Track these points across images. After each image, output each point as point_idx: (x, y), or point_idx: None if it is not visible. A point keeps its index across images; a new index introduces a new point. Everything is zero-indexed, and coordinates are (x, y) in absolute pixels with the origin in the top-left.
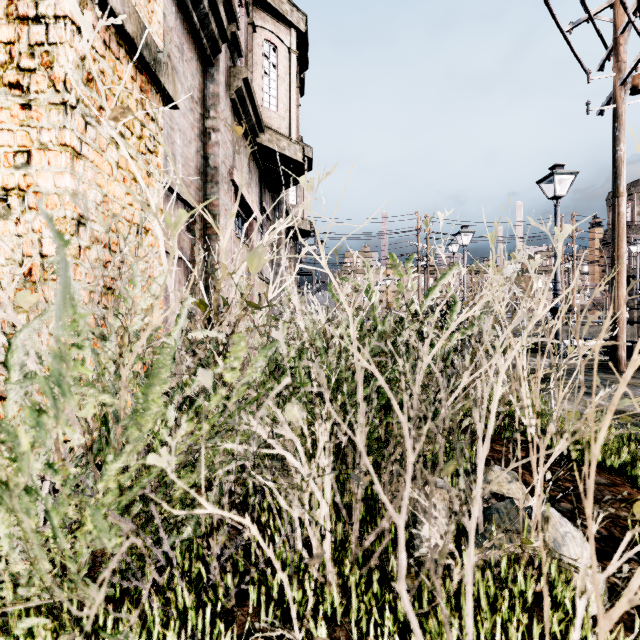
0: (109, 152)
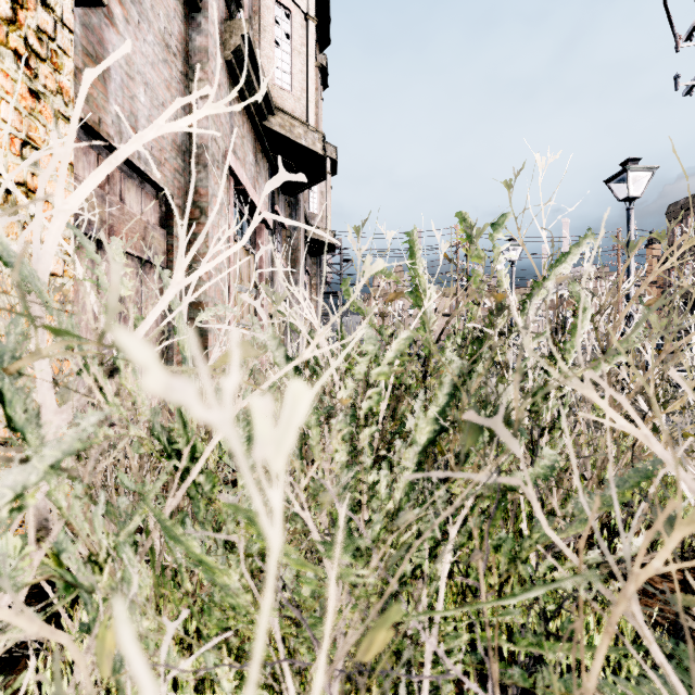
0: None
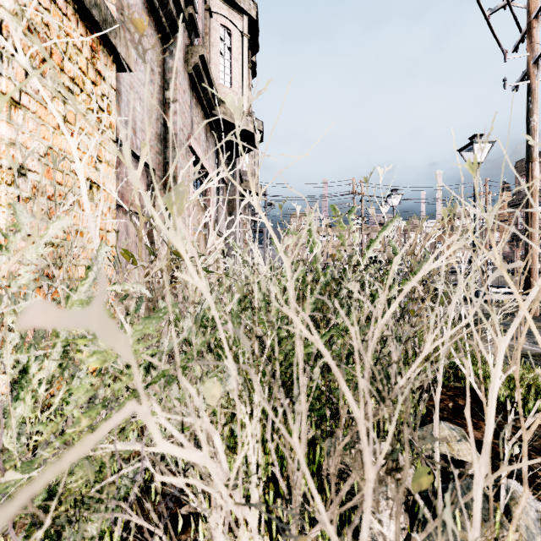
0: (55, 105)
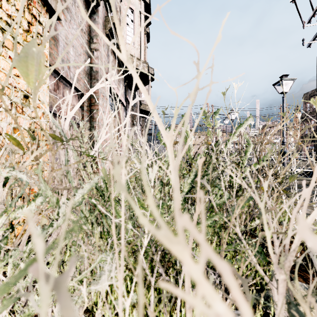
0: None
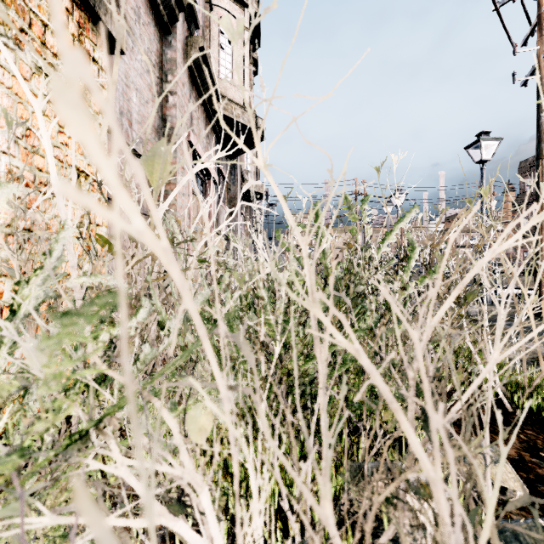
0: (35, 82)
